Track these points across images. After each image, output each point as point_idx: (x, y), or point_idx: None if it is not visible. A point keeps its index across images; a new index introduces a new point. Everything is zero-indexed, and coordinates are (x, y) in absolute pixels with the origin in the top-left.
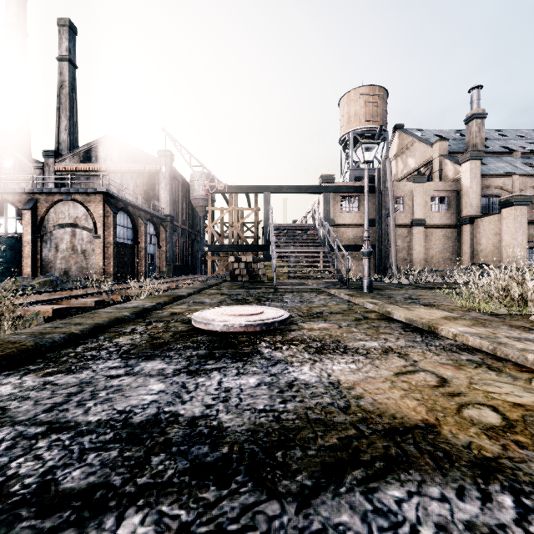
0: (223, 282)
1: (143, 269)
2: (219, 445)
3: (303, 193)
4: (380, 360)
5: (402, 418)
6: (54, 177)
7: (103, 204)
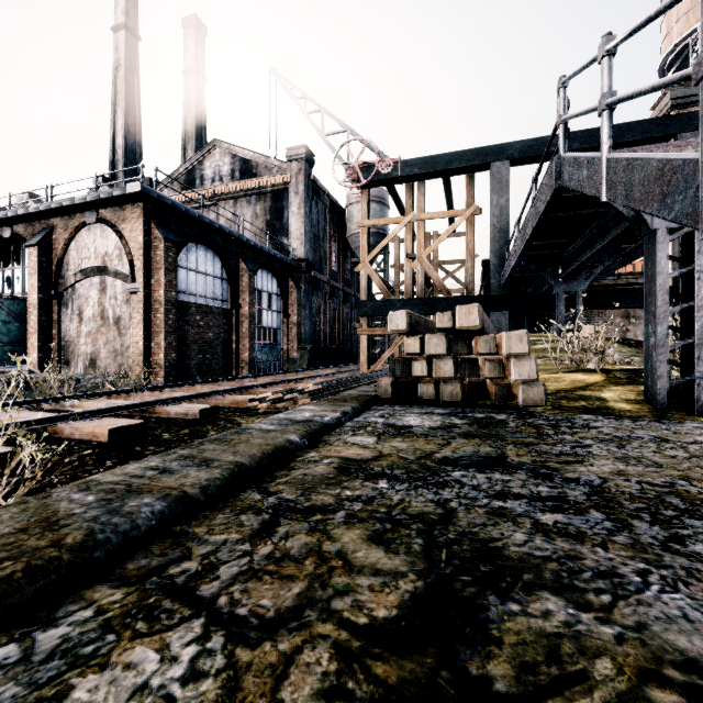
0: (348, 416)
1: (247, 356)
2: None
3: None
4: None
5: None
6: None
7: (147, 222)
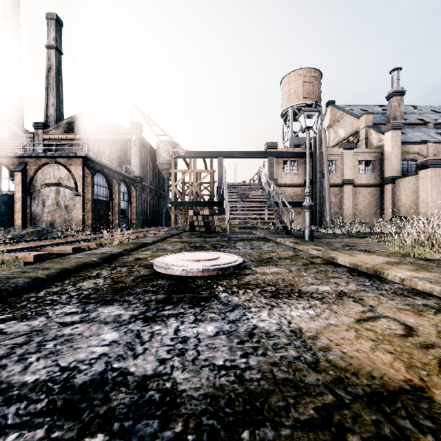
0: (183, 232)
1: (117, 222)
2: (172, 419)
3: (251, 157)
4: (337, 305)
5: (382, 378)
6: (43, 144)
7: (83, 166)
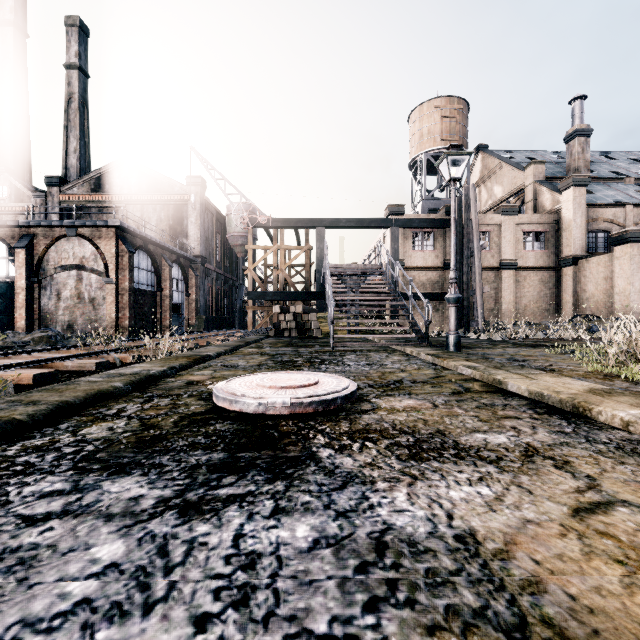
0: (265, 338)
1: (168, 322)
2: None
3: (365, 227)
4: (528, 474)
5: None
6: (59, 209)
7: (117, 240)
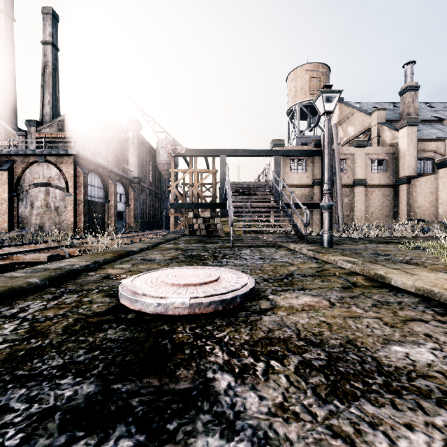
0: (182, 236)
1: (113, 225)
2: None
3: (256, 156)
4: None
5: None
6: (36, 143)
7: (75, 165)
